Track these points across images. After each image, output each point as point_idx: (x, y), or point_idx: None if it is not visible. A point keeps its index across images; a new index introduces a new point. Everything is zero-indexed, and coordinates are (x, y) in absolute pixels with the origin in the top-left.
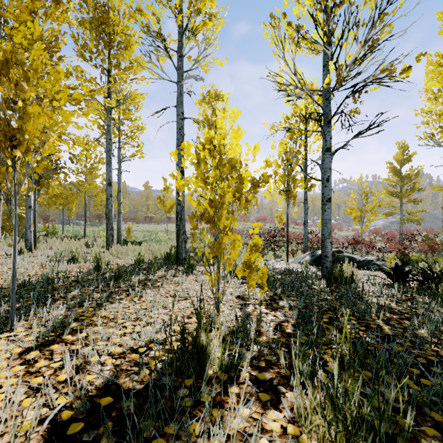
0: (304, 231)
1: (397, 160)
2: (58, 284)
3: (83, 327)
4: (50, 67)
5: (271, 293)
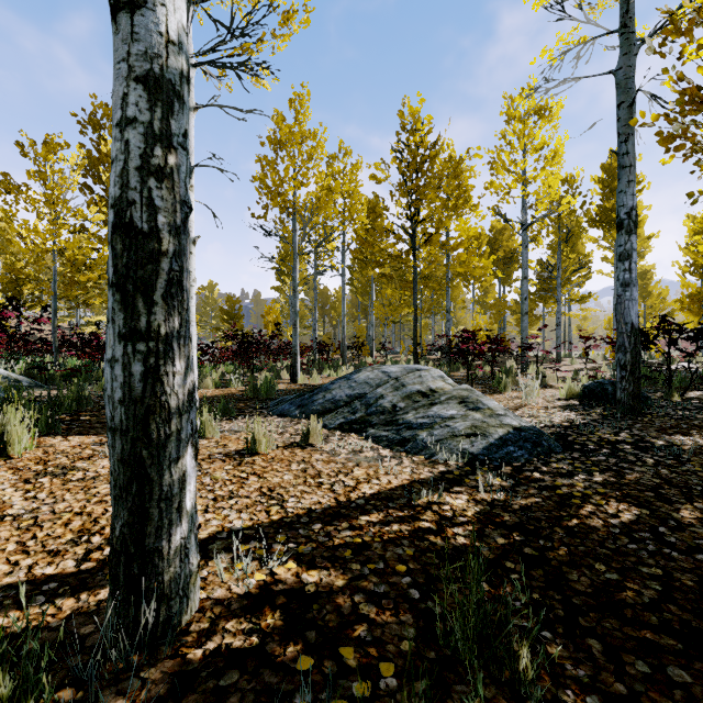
0: None
1: None
2: None
3: None
4: None
5: None
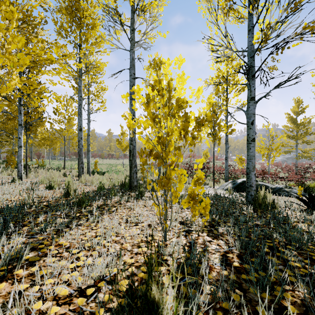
0: (225, 165)
1: (294, 112)
2: (27, 210)
3: (38, 258)
4: (4, 7)
5: (209, 218)
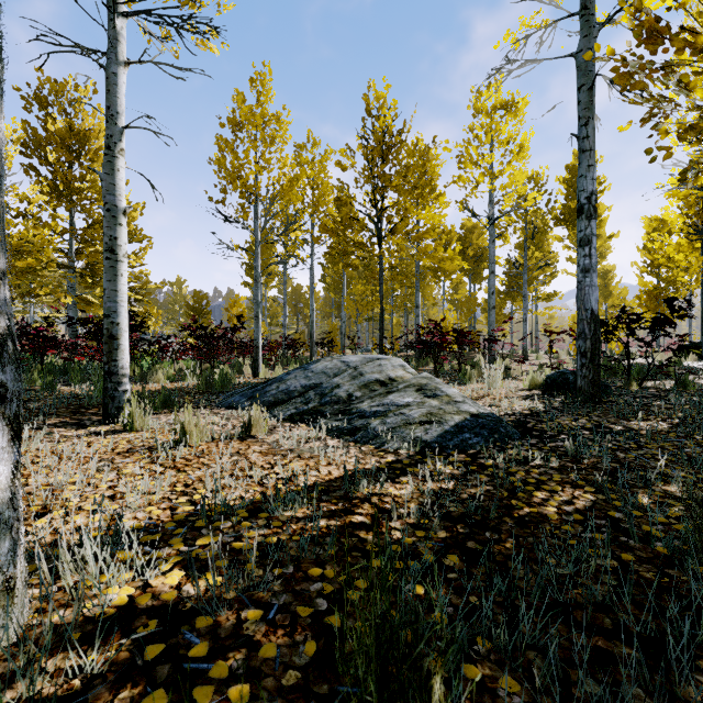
0: None
1: None
2: None
3: None
4: None
5: None
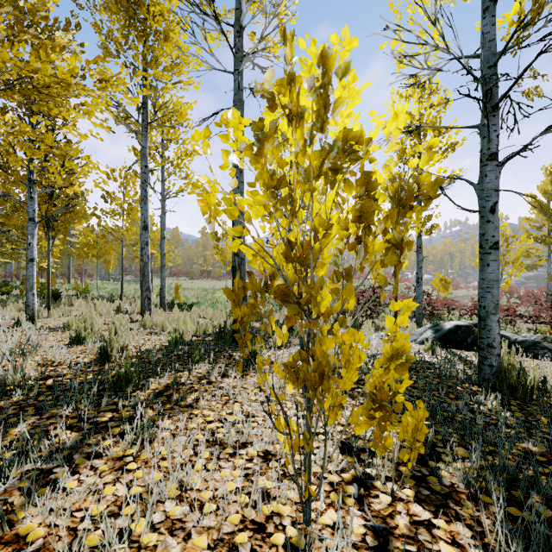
0: (417, 292)
1: (544, 192)
2: None
3: None
4: None
5: None
